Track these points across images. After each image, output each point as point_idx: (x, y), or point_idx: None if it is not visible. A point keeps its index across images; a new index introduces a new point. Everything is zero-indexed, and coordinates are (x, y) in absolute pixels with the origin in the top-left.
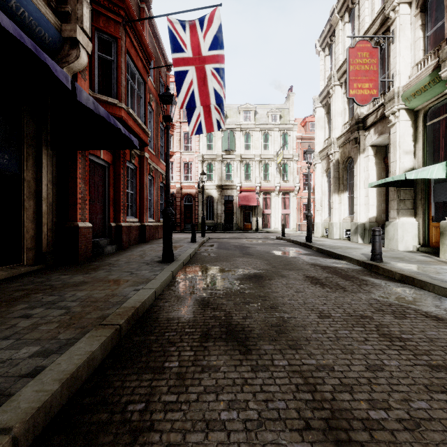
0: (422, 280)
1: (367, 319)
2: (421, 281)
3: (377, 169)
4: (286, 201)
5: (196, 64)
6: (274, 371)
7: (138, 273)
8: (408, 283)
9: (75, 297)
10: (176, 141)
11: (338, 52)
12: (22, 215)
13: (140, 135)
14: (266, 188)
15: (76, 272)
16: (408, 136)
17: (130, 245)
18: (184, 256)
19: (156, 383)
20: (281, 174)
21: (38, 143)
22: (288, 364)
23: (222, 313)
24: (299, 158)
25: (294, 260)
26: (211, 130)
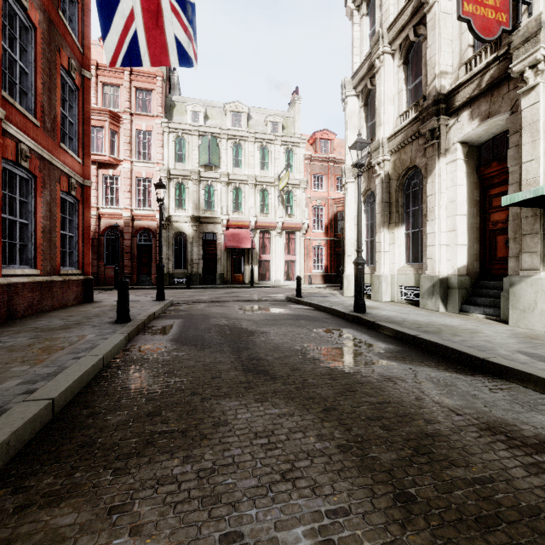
0: None
1: None
2: None
3: (468, 184)
4: (291, 243)
5: None
6: None
7: None
8: None
9: None
10: (123, 143)
11: (388, 1)
12: None
13: None
14: (264, 223)
15: None
16: None
17: None
18: None
19: None
20: (285, 205)
21: None
22: None
23: None
24: (308, 186)
25: (411, 404)
26: (163, 58)
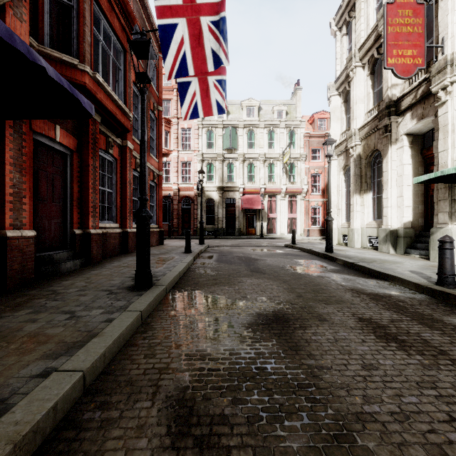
0: None
1: None
2: None
3: (413, 163)
4: (293, 204)
5: (188, 16)
6: None
7: (82, 316)
8: None
9: None
10: (173, 138)
11: (359, 27)
12: None
13: (116, 116)
14: (271, 190)
15: None
16: None
17: (106, 257)
18: (168, 277)
19: None
20: (288, 175)
21: None
22: None
23: None
24: (307, 158)
25: (323, 283)
26: (210, 113)
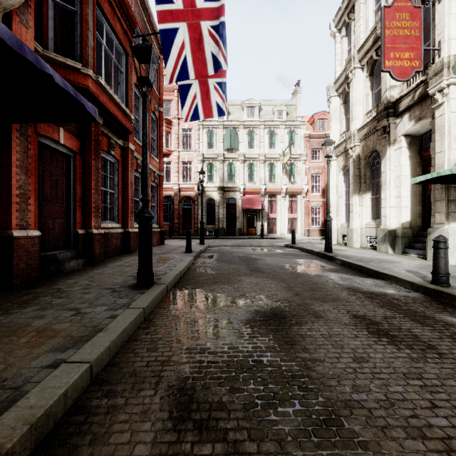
0: None
1: None
2: None
3: (411, 164)
4: (293, 204)
5: (189, 20)
6: None
7: (87, 313)
8: None
9: None
10: (174, 139)
11: (359, 29)
12: None
13: (118, 118)
14: (271, 190)
15: None
16: None
17: (108, 257)
18: (170, 276)
19: None
20: (288, 175)
21: None
22: None
23: (218, 453)
24: (307, 158)
25: (321, 282)
26: (210, 115)
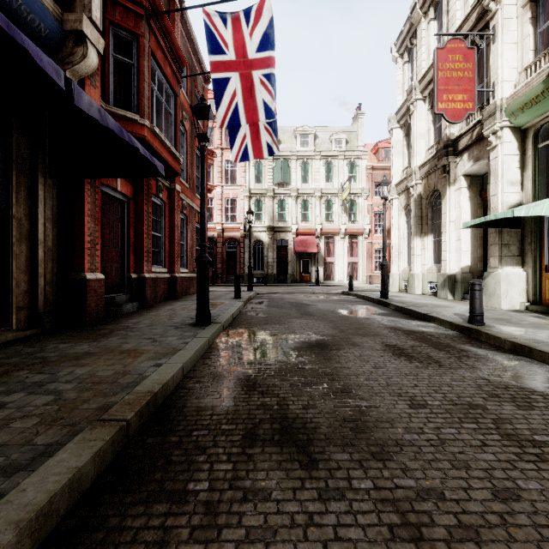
0: (544, 351)
1: (478, 410)
2: (542, 353)
3: (472, 205)
4: (354, 247)
5: (240, 69)
6: (354, 499)
7: (163, 340)
8: (523, 354)
9: (72, 376)
10: (216, 172)
11: (420, 57)
12: (9, 263)
13: (168, 162)
14: (328, 230)
15: (80, 339)
16: (513, 162)
17: (156, 302)
18: (224, 317)
19: (173, 522)
20: (348, 213)
21: (32, 169)
22: (373, 488)
23: (274, 400)
24: (369, 194)
25: (367, 323)
26: (260, 156)
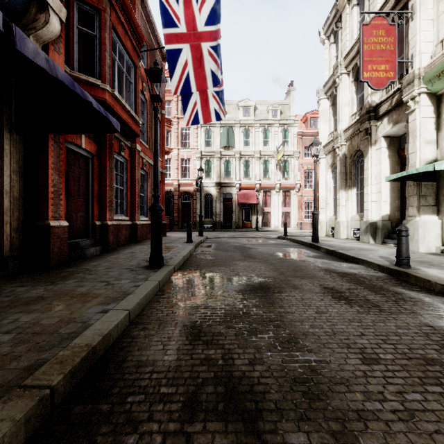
0: None
1: (436, 366)
2: None
3: (390, 162)
4: (287, 199)
5: (191, 41)
6: None
7: (116, 283)
8: None
9: (14, 325)
10: (173, 137)
11: (345, 38)
12: None
13: (129, 124)
14: (266, 185)
15: (39, 282)
16: (430, 124)
17: (119, 246)
18: (176, 260)
19: None
20: (282, 171)
21: None
22: None
23: (219, 353)
24: (300, 155)
25: (304, 265)
26: (209, 120)
